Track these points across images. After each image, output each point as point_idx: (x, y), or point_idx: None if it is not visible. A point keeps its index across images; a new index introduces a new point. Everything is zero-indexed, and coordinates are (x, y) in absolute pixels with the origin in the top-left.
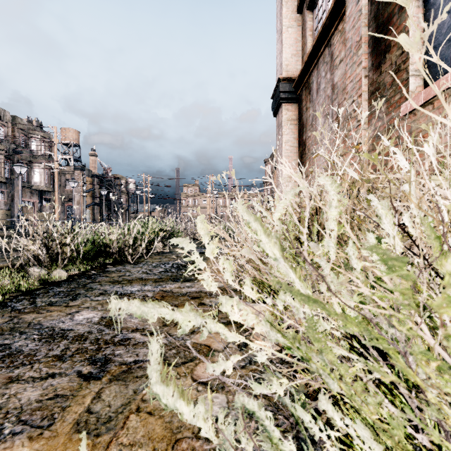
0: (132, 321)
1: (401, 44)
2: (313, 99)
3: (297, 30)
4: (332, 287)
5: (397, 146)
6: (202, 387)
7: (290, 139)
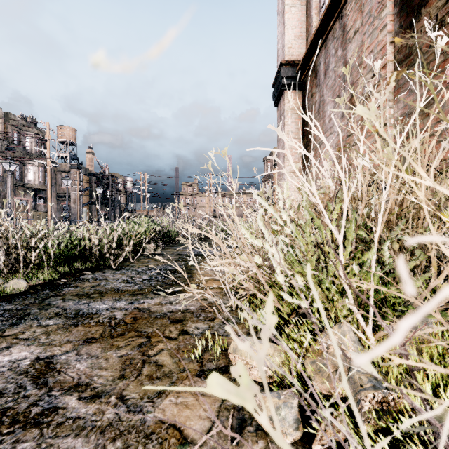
0: (77, 368)
1: None
2: (321, 82)
3: (301, 10)
4: None
5: (439, 123)
6: None
7: (293, 129)
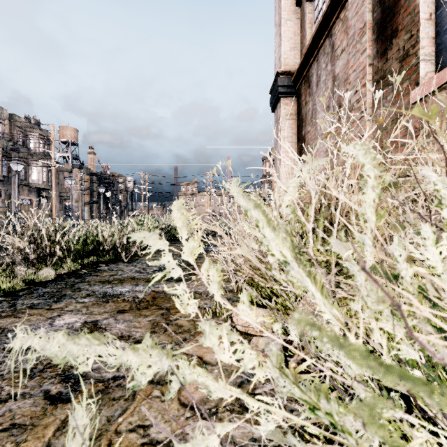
0: (118, 327)
1: (410, 27)
2: (313, 92)
3: (296, 23)
4: (370, 305)
5: (405, 136)
6: (190, 414)
7: (289, 134)
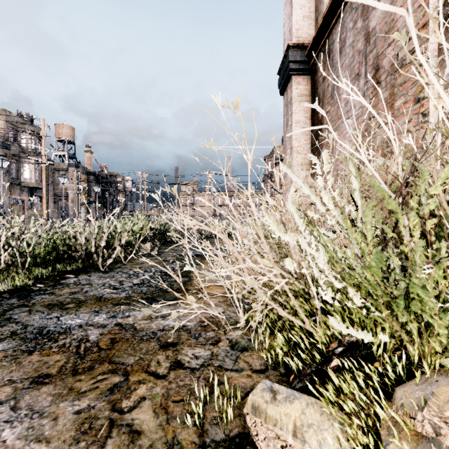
0: (1, 438)
1: None
2: (335, 62)
3: None
4: None
5: None
6: None
7: (302, 118)
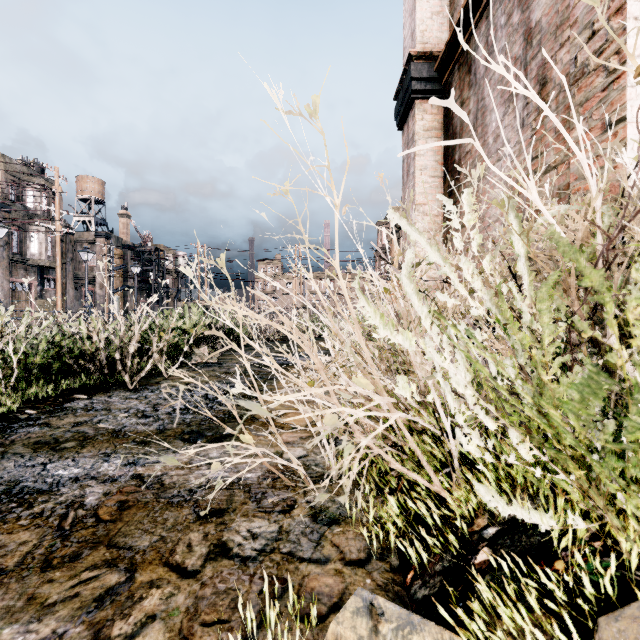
0: None
1: None
2: (478, 77)
3: None
4: None
5: None
6: None
7: (430, 163)
